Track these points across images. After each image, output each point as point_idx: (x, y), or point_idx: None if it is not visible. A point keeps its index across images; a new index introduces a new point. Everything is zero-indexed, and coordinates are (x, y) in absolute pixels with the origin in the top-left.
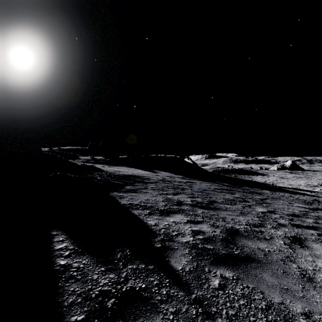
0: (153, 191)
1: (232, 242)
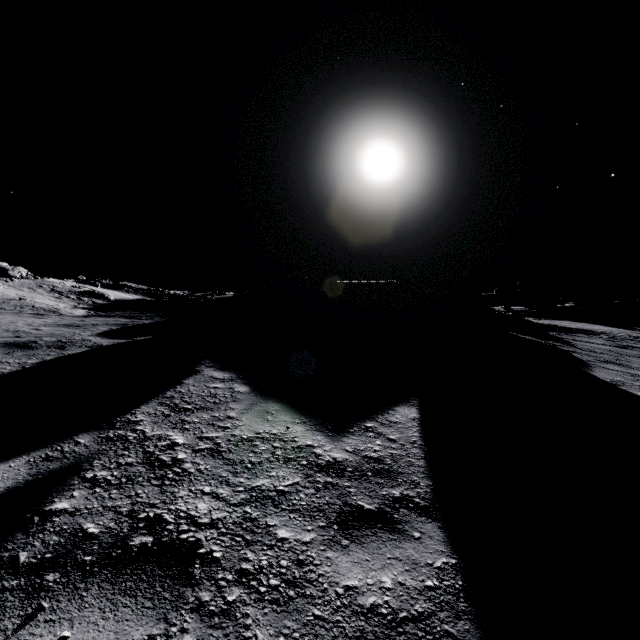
0: (596, 338)
1: None
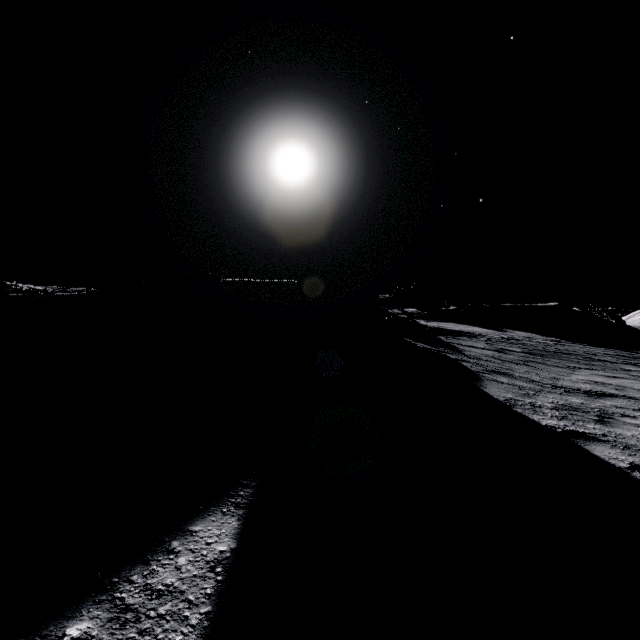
0: (478, 341)
1: (522, 361)
